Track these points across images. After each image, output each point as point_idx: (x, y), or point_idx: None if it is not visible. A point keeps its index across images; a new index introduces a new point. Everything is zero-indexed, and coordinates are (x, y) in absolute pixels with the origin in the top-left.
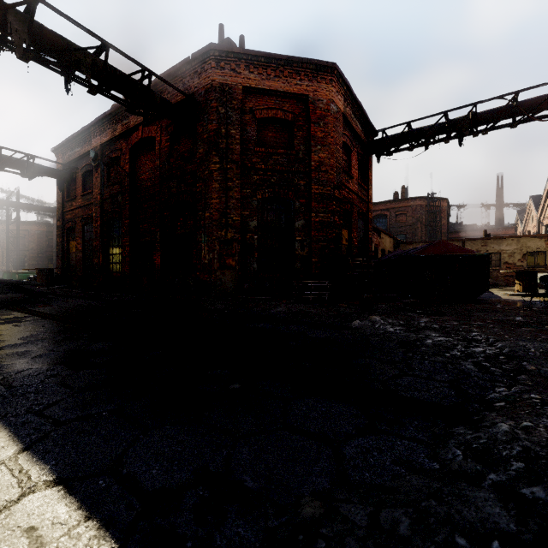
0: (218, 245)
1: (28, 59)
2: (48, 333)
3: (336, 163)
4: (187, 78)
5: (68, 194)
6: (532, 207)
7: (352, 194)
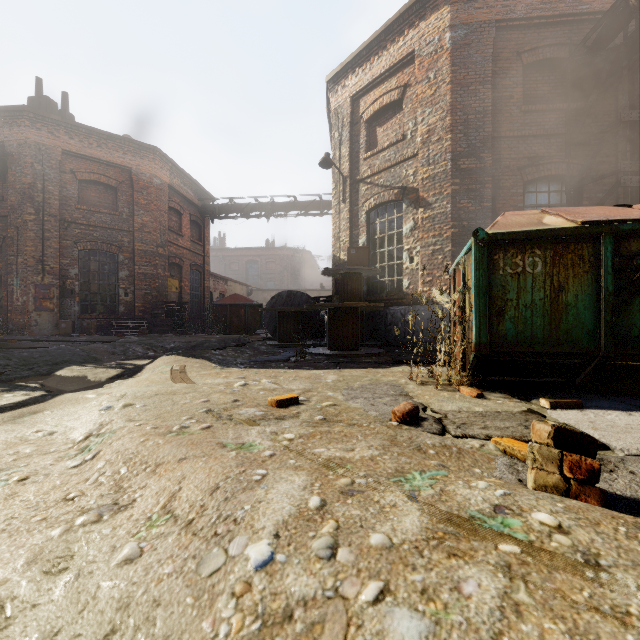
0: (34, 289)
1: None
2: None
3: (161, 226)
4: None
5: None
6: None
7: (183, 250)
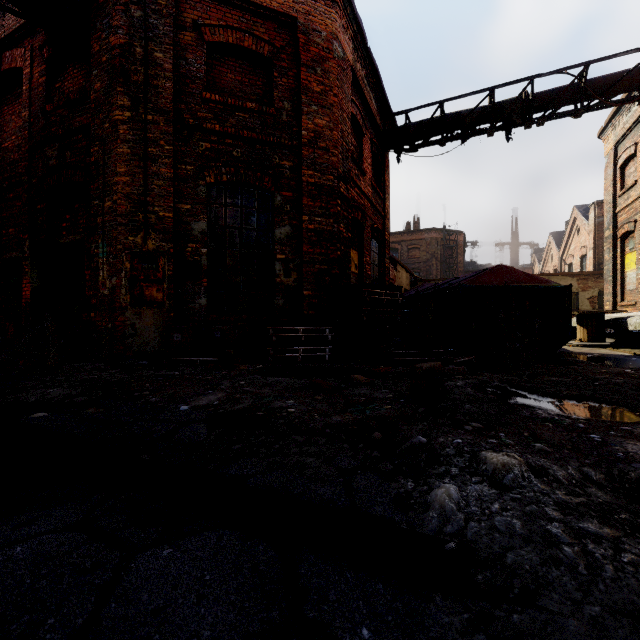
0: (129, 261)
1: None
2: None
3: (342, 141)
4: None
5: None
6: (552, 245)
7: (364, 199)
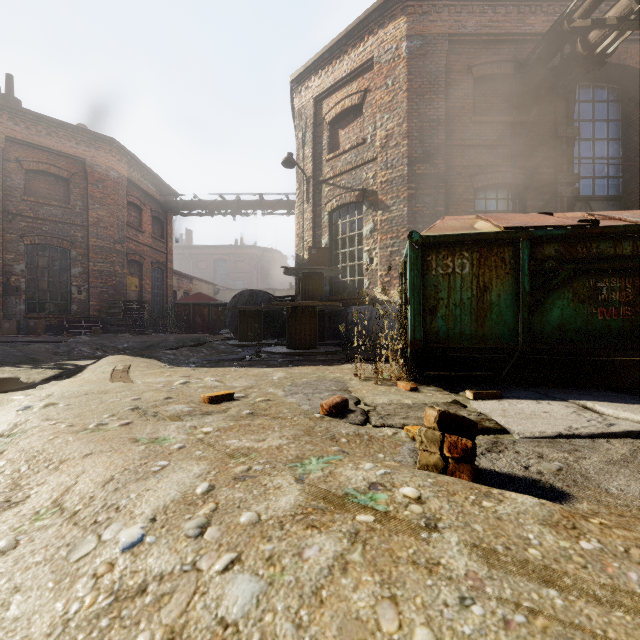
0: None
1: None
2: None
3: (118, 221)
4: None
5: None
6: None
7: (143, 247)
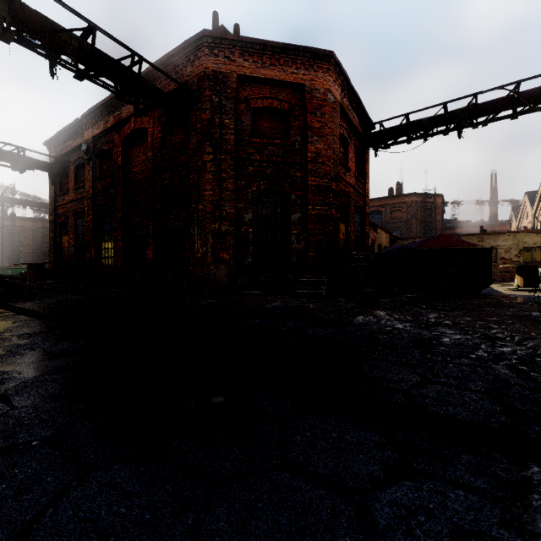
0: (212, 238)
1: (9, 40)
2: (15, 330)
3: (334, 155)
4: (180, 66)
5: (61, 188)
6: (527, 203)
7: (349, 187)
